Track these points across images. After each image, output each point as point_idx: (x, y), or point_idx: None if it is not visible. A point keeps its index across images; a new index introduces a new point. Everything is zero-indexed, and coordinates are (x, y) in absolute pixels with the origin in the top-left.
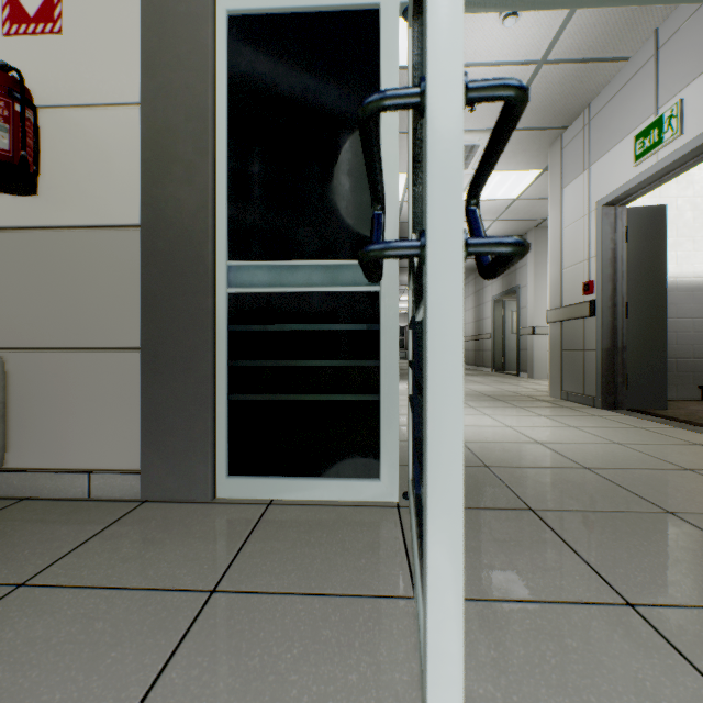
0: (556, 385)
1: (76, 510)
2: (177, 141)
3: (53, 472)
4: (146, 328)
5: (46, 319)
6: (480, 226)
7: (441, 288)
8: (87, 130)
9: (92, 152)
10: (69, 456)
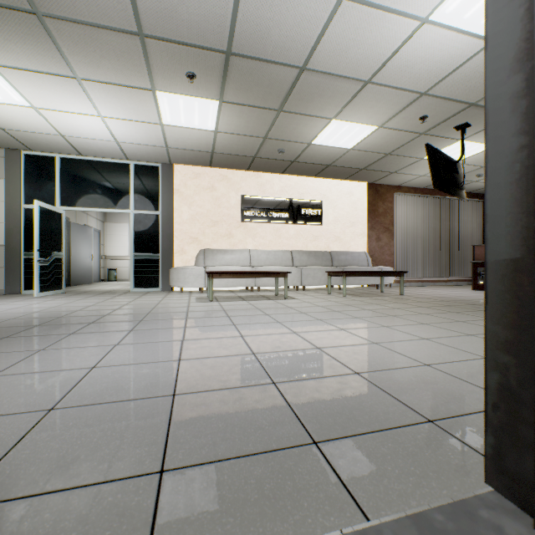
0: None
1: None
2: (13, 231)
3: None
4: (6, 264)
5: None
6: (52, 255)
7: (36, 264)
8: None
9: None
10: None
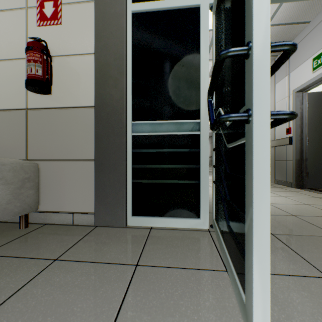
0: (272, 176)
1: (69, 229)
2: (110, 69)
3: (58, 213)
4: (97, 151)
5: (55, 147)
6: None
7: (259, 134)
8: (71, 65)
9: (74, 75)
10: (64, 206)
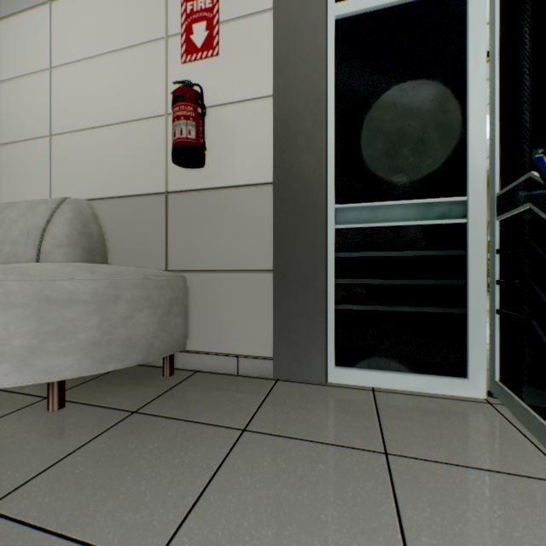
0: None
1: (236, 382)
2: (299, 119)
3: (213, 355)
4: (277, 256)
5: (208, 250)
6: None
7: None
8: (234, 119)
9: (238, 134)
10: (223, 344)
